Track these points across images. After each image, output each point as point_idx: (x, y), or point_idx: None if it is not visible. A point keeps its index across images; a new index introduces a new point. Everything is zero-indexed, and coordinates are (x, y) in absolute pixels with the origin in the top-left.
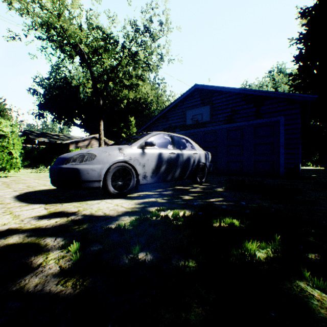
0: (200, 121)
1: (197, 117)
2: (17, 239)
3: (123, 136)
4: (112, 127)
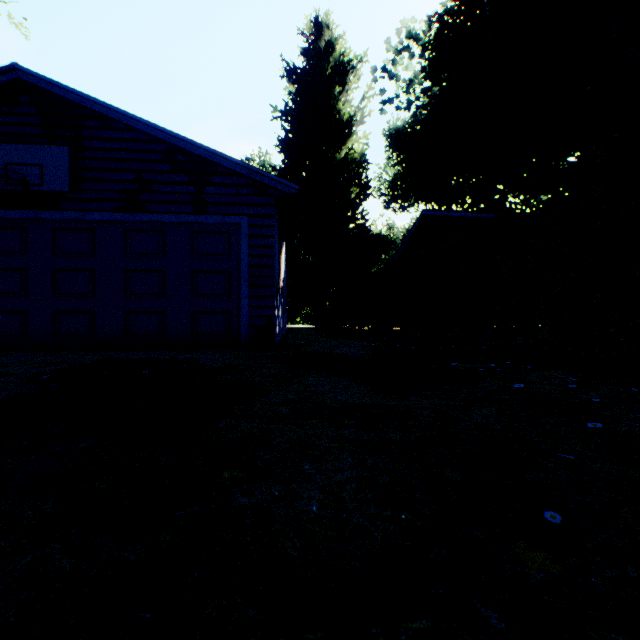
0: (35, 186)
1: (27, 173)
2: None
3: None
4: None
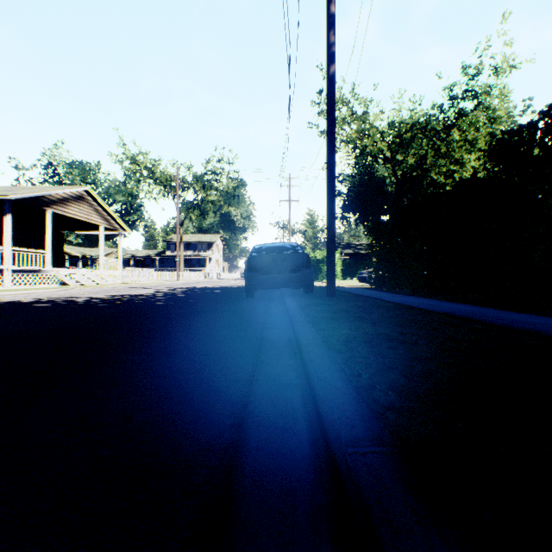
0: None
1: None
2: None
3: None
4: None
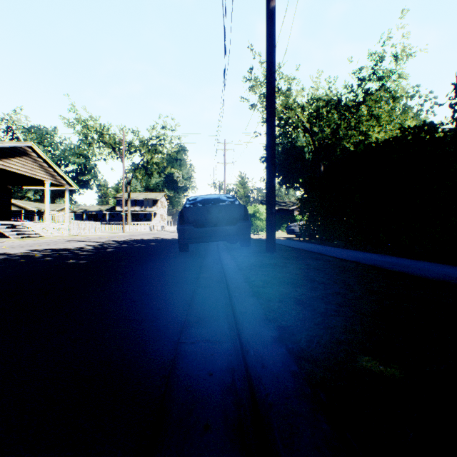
0: None
1: None
2: None
3: None
4: None
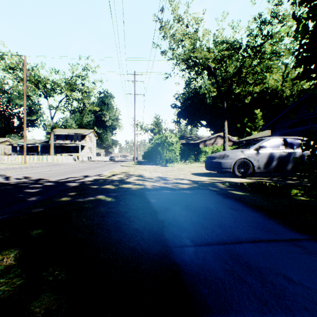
0: None
1: None
2: (207, 182)
3: (247, 131)
4: (235, 124)
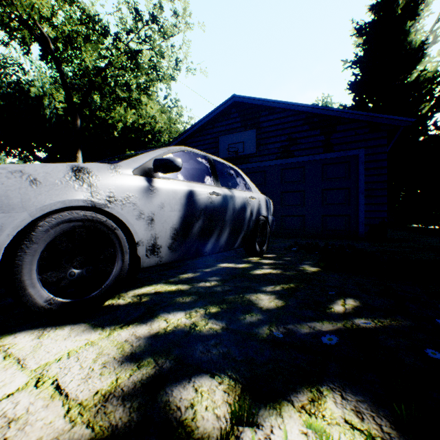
0: (240, 153)
1: (237, 147)
2: None
3: None
4: None
